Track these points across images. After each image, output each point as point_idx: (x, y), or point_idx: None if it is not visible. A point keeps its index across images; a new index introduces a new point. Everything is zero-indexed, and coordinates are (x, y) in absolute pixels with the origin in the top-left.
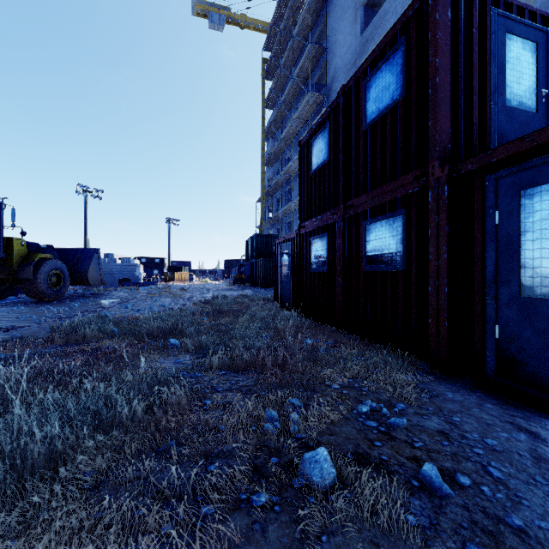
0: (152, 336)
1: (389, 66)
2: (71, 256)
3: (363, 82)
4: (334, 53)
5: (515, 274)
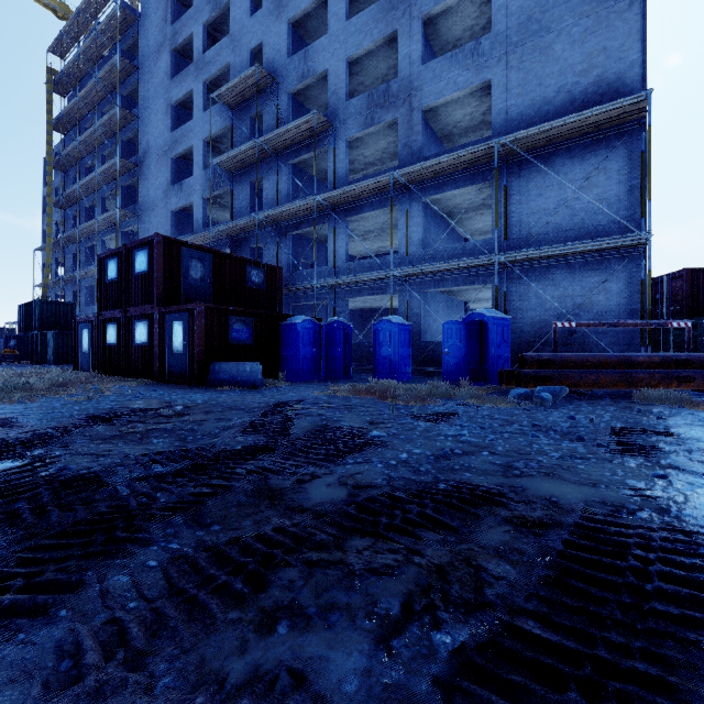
0: None
1: (144, 254)
2: None
3: (134, 251)
4: (148, 128)
5: (172, 346)
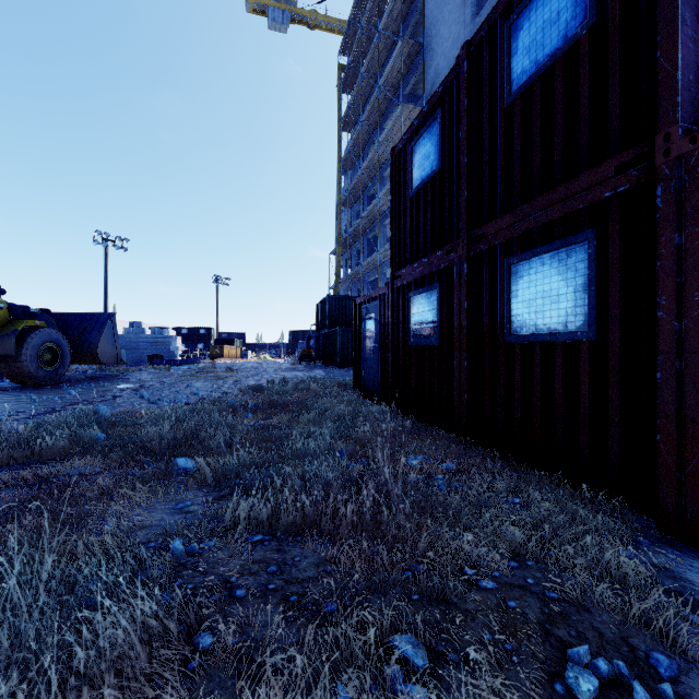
0: (150, 452)
1: None
2: (76, 323)
3: (504, 26)
4: (435, 50)
5: None
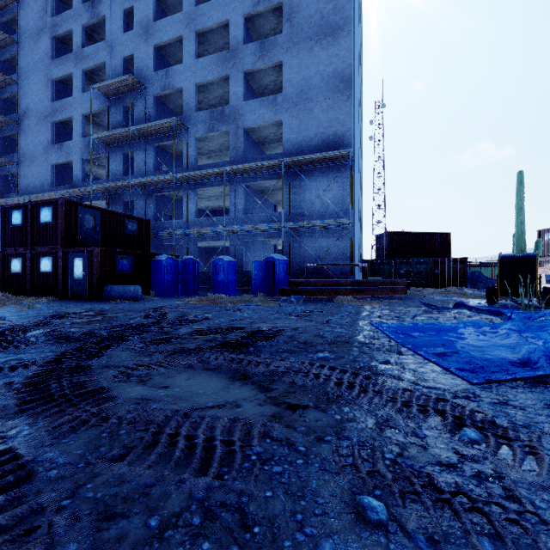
0: None
1: (49, 210)
2: None
3: (39, 207)
4: (27, 93)
5: (73, 275)
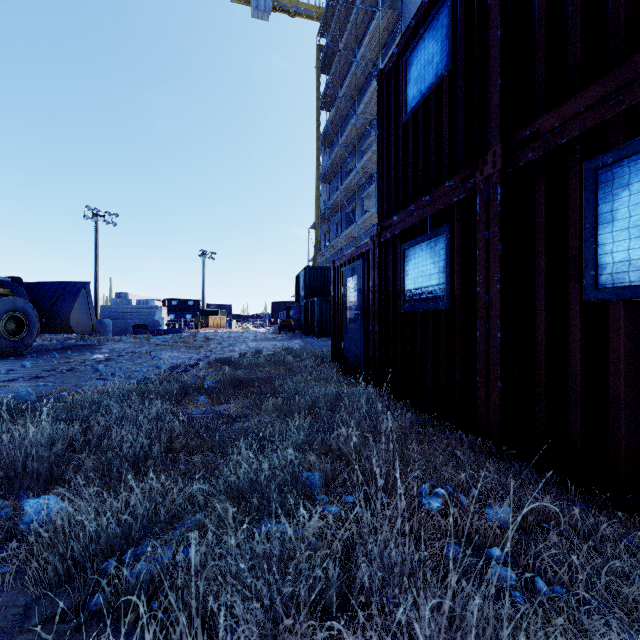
0: (3, 479)
1: None
2: (50, 292)
3: None
4: None
5: None
